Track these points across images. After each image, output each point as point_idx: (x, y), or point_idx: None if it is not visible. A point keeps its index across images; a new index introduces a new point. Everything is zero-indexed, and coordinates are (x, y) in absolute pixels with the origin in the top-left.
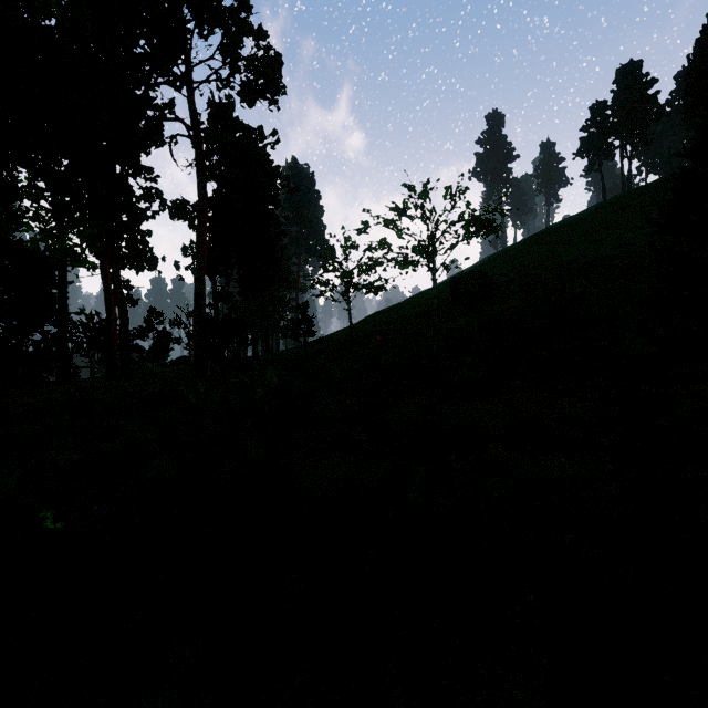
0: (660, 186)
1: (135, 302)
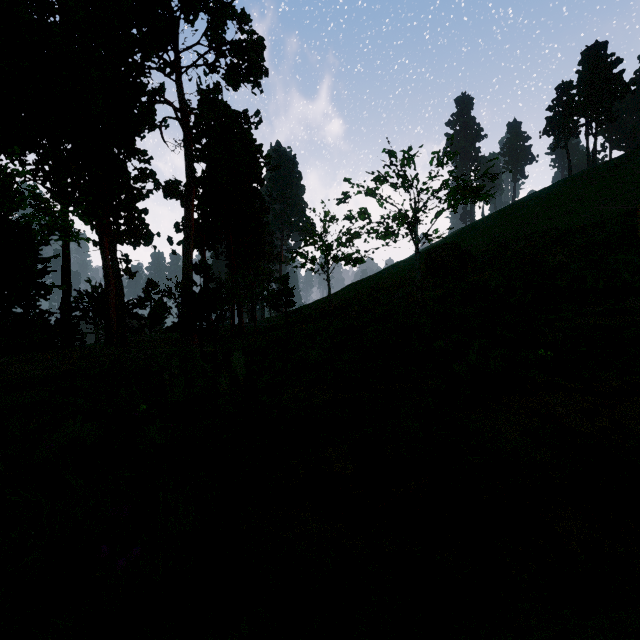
0: (628, 160)
1: (133, 274)
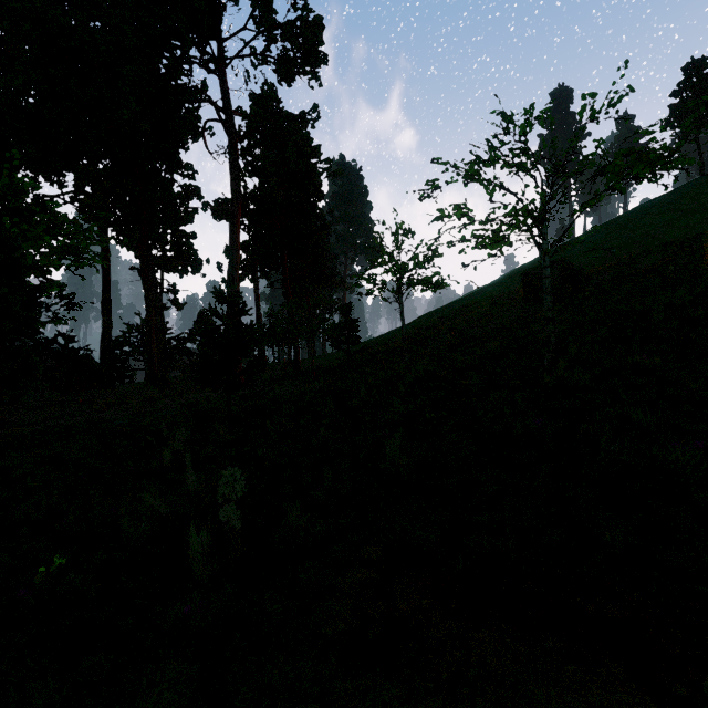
0: None
1: (181, 306)
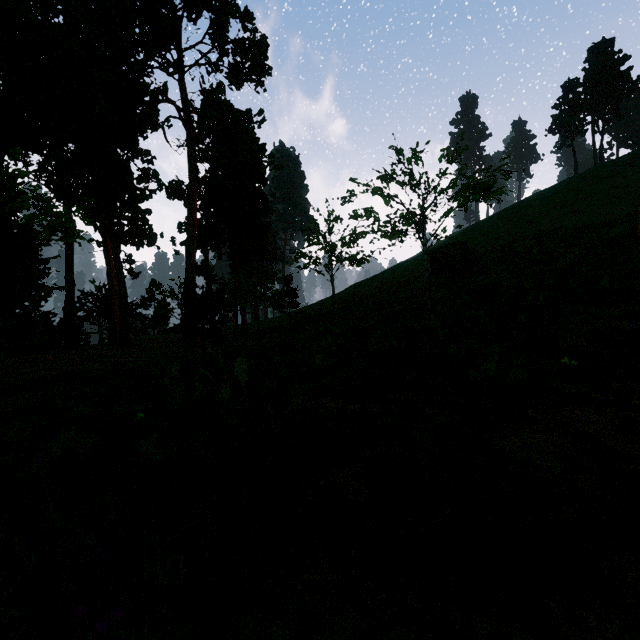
0: (636, 158)
1: (136, 275)
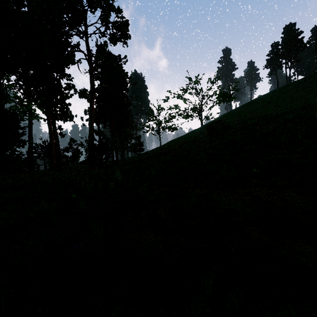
0: (305, 80)
1: (63, 135)
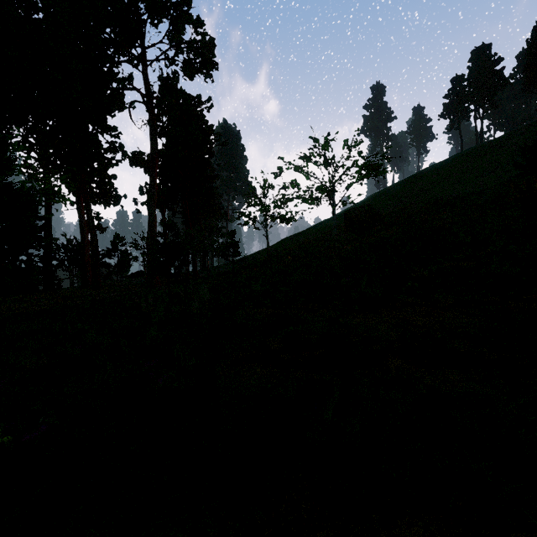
0: (506, 140)
1: (103, 229)
